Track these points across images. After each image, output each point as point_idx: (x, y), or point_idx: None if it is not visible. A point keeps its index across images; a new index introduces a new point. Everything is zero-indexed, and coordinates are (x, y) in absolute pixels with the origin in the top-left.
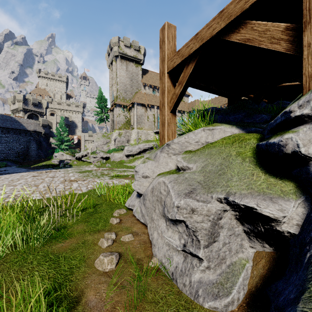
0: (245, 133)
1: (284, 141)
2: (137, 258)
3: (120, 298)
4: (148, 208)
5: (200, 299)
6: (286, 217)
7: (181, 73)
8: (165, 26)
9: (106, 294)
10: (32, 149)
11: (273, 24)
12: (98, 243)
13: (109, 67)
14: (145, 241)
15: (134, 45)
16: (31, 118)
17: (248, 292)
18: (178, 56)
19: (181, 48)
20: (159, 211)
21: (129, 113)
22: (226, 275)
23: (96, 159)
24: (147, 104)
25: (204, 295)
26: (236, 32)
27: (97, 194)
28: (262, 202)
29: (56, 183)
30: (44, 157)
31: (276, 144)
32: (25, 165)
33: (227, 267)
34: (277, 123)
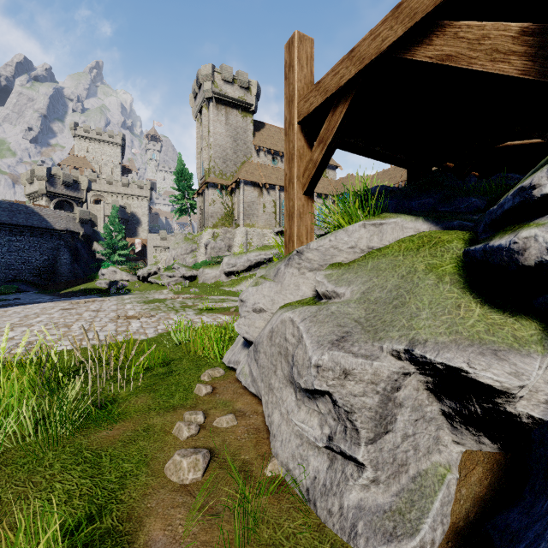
0: (441, 231)
1: (521, 242)
2: (242, 460)
3: (209, 536)
4: (264, 368)
5: (360, 541)
6: (526, 387)
7: (322, 123)
8: (294, 38)
9: (184, 527)
10: (62, 263)
11: (497, 24)
12: (172, 430)
13: (197, 117)
14: (258, 427)
15: (239, 79)
16: (62, 209)
17: (452, 528)
18: (318, 92)
19: (323, 78)
20: (282, 374)
21: (232, 199)
22: (410, 495)
23: (173, 280)
24: (262, 183)
25: (368, 534)
26: (425, 44)
27: (174, 342)
28: (478, 358)
29: (103, 321)
30: (83, 276)
31: (504, 248)
32: (50, 290)
33: (410, 480)
34: (505, 210)
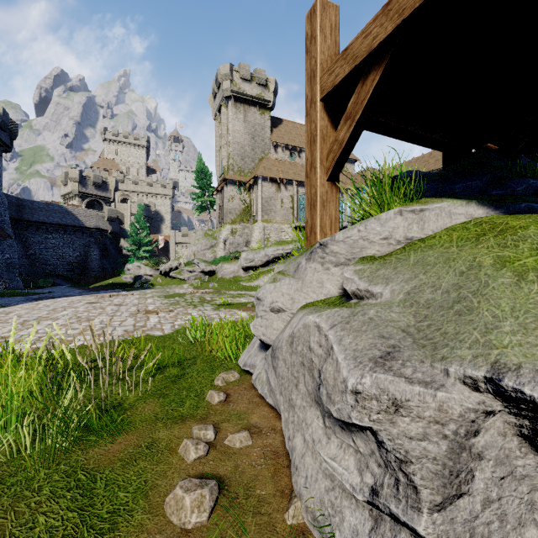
0: (507, 215)
1: None
2: (257, 496)
3: None
4: (283, 379)
5: None
6: None
7: (348, 100)
8: (317, 5)
9: None
10: (93, 259)
11: None
12: (178, 447)
13: (216, 116)
14: (276, 449)
15: (257, 77)
16: (92, 208)
17: None
18: (345, 60)
19: (352, 43)
20: (306, 390)
21: (250, 195)
22: None
23: (193, 275)
24: (280, 178)
25: None
26: None
27: (189, 339)
28: None
29: (123, 316)
30: (111, 270)
31: None
32: (81, 284)
33: None
34: None
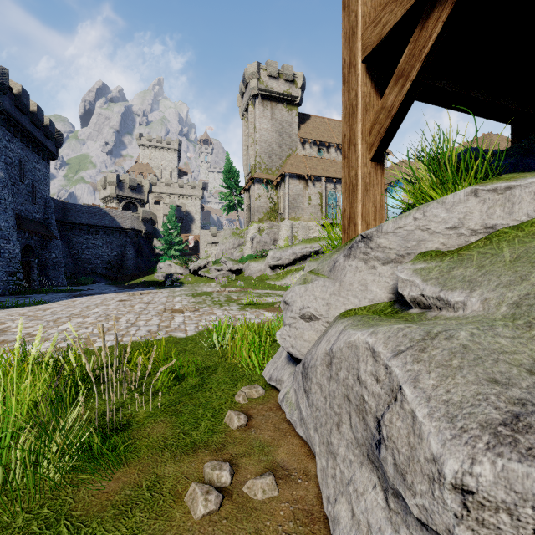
0: None
1: None
2: None
3: None
4: (319, 411)
5: None
6: None
7: (396, 61)
8: None
9: None
10: (128, 258)
11: None
12: (185, 493)
13: (243, 116)
14: (310, 508)
15: (284, 73)
16: (128, 210)
17: None
18: (396, 2)
19: None
20: (353, 436)
21: (277, 193)
22: None
23: (220, 273)
24: (308, 175)
25: None
26: None
27: (212, 342)
28: None
29: (149, 315)
30: (144, 269)
31: None
32: (118, 282)
33: None
34: None
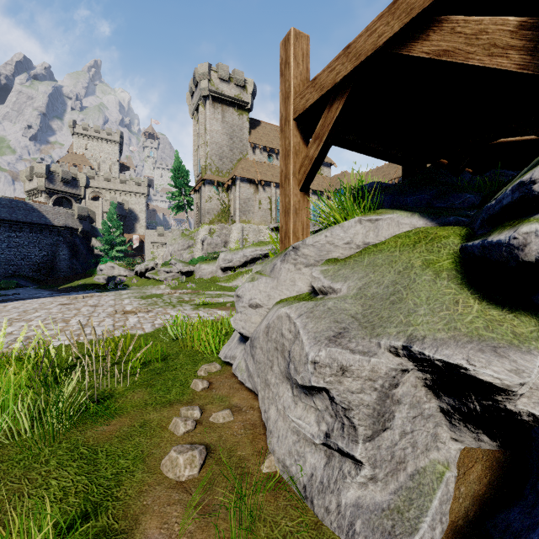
0: (438, 227)
1: (521, 238)
2: (239, 456)
3: (206, 535)
4: (260, 364)
5: None
6: (527, 384)
7: (318, 120)
8: (290, 35)
9: (180, 526)
10: (61, 258)
11: (495, 19)
12: (168, 425)
13: (193, 115)
14: (254, 422)
15: (235, 78)
16: (60, 205)
17: (451, 527)
18: (314, 88)
19: (319, 75)
20: (279, 369)
21: (228, 196)
22: (408, 493)
23: (170, 275)
24: (258, 180)
25: (367, 533)
26: (421, 40)
27: (171, 337)
28: (477, 355)
29: (100, 316)
30: (81, 271)
31: (503, 243)
32: (49, 285)
33: (409, 478)
34: (504, 205)
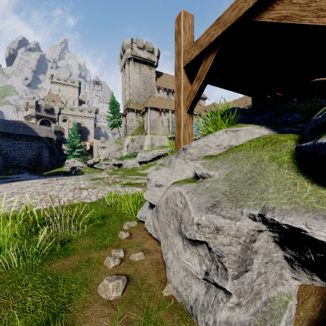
0: (278, 134)
1: None
2: (148, 283)
3: None
4: (162, 222)
5: None
6: None
7: (199, 68)
8: (181, 14)
9: None
10: (44, 156)
11: None
12: (103, 261)
13: (122, 70)
14: (158, 260)
15: (147, 47)
16: (44, 125)
17: None
18: (196, 47)
19: (200, 38)
20: (174, 227)
21: (143, 118)
22: (263, 315)
23: (108, 166)
24: (161, 108)
25: None
26: (268, 10)
27: (107, 204)
28: (313, 221)
29: (66, 191)
30: (56, 164)
31: None
32: (37, 172)
33: (263, 304)
34: None
